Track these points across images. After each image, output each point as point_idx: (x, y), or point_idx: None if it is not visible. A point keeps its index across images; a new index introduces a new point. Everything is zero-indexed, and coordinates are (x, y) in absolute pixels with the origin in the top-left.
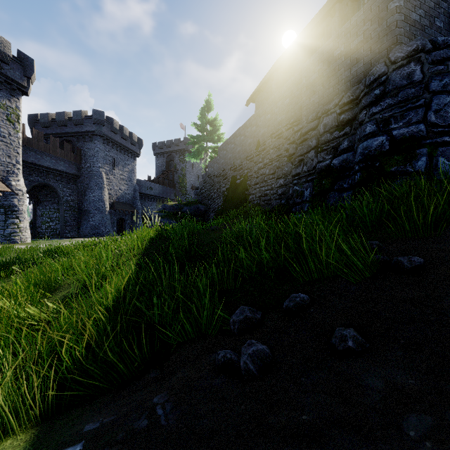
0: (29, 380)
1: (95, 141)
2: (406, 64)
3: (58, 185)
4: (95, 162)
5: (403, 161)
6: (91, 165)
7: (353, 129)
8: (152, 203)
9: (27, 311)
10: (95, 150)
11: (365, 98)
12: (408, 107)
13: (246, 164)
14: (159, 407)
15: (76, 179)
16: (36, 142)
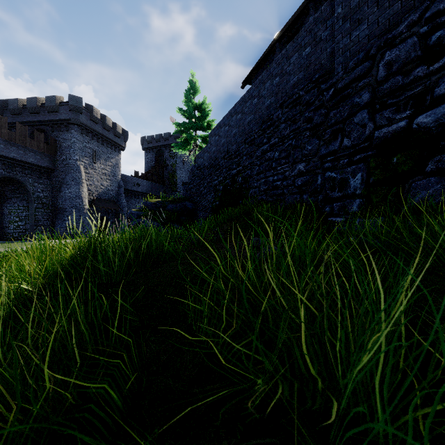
0: None
1: (72, 131)
2: None
3: (28, 180)
4: (71, 154)
5: None
6: (67, 157)
7: None
8: (139, 200)
9: None
10: (71, 140)
11: None
12: None
13: (244, 148)
14: None
15: (50, 173)
16: None
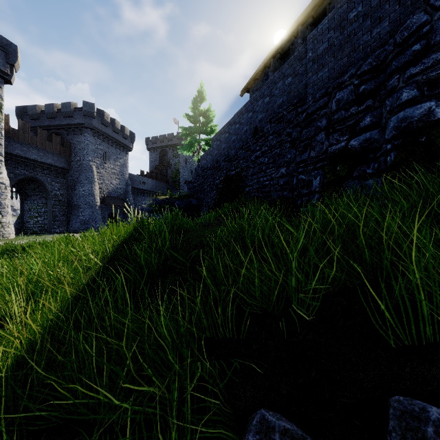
0: None
1: (86, 134)
2: None
3: (46, 179)
4: (85, 155)
5: None
6: (81, 158)
7: (377, 101)
8: (145, 198)
9: None
10: (85, 143)
11: (397, 59)
12: None
13: (241, 153)
14: None
15: (65, 173)
16: (22, 134)
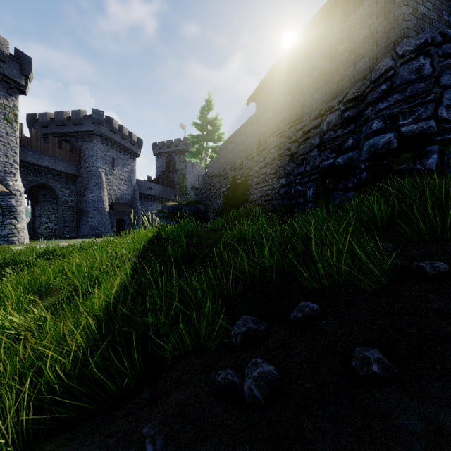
0: (5, 401)
1: (95, 141)
2: (414, 58)
3: (57, 186)
4: (94, 162)
5: (413, 159)
6: (90, 165)
7: (358, 126)
8: (152, 203)
9: (12, 320)
10: (94, 149)
11: (371, 94)
12: (418, 103)
13: (247, 163)
14: (148, 441)
15: (75, 179)
16: (35, 142)
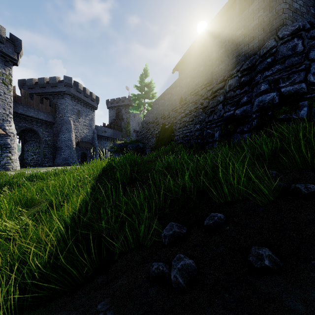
0: None
1: (66, 98)
2: (290, 39)
3: (39, 130)
4: (65, 113)
5: (290, 110)
6: (63, 115)
7: (250, 87)
8: (106, 142)
9: (6, 225)
10: (65, 104)
11: (260, 65)
12: (293, 71)
13: (172, 114)
14: None
15: (52, 125)
16: (24, 99)
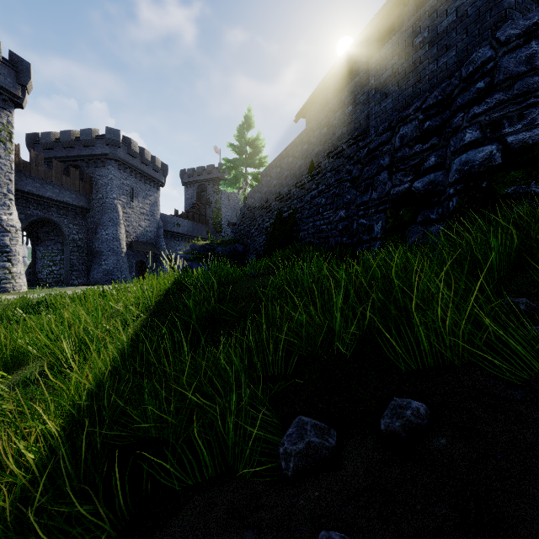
0: None
1: (109, 167)
2: (523, 44)
3: (63, 221)
4: (108, 192)
5: (526, 178)
6: (104, 196)
7: (443, 139)
8: (179, 243)
9: None
10: (108, 177)
11: (461, 96)
12: (530, 103)
13: (295, 192)
14: None
15: (85, 213)
16: (35, 167)
